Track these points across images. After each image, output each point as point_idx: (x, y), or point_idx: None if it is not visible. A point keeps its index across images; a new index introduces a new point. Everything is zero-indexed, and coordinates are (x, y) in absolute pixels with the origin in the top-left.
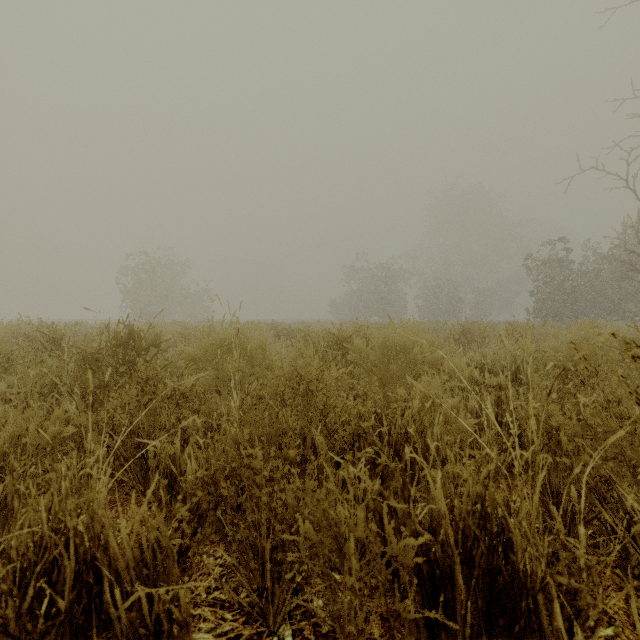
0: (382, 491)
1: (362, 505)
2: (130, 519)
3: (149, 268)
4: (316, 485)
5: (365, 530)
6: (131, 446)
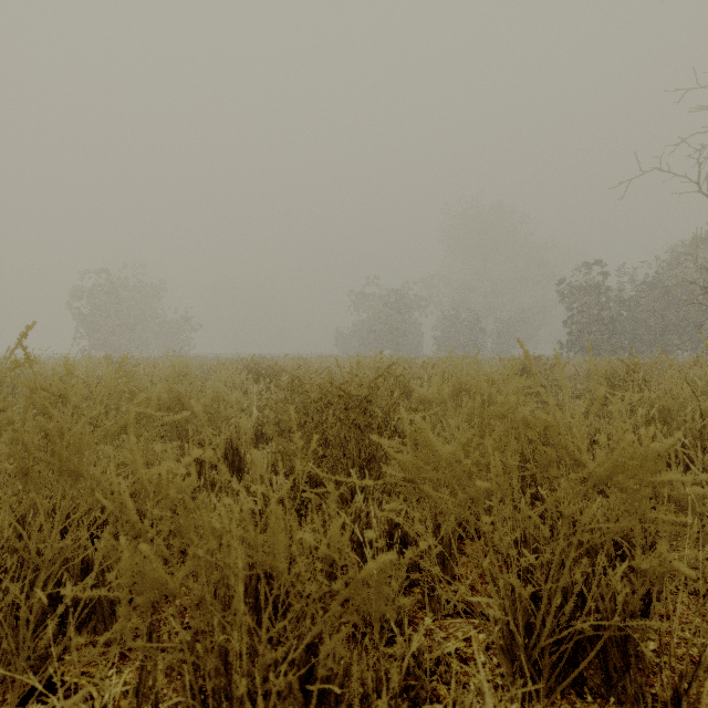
0: None
1: None
2: None
3: (110, 290)
4: None
5: None
6: None
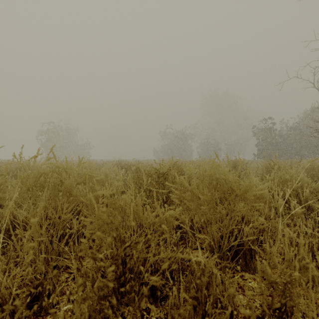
0: None
1: None
2: None
3: (54, 131)
4: None
5: None
6: None
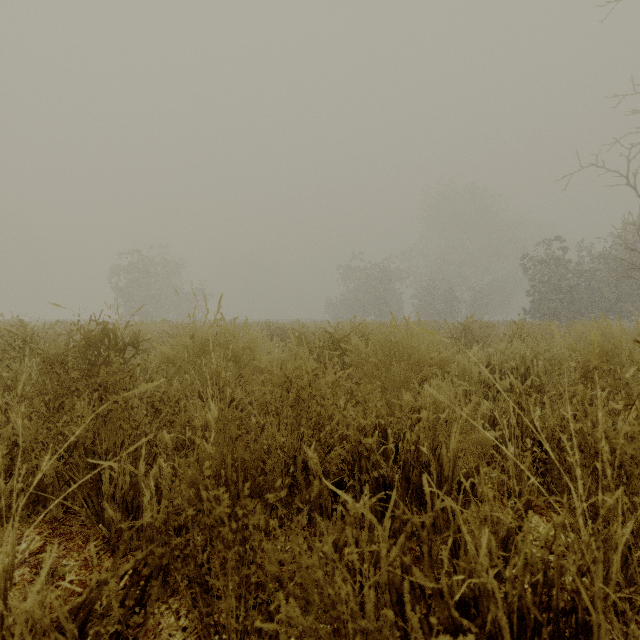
0: (401, 557)
1: (372, 580)
2: (79, 559)
3: (142, 267)
4: (305, 546)
5: (374, 601)
6: (84, 467)
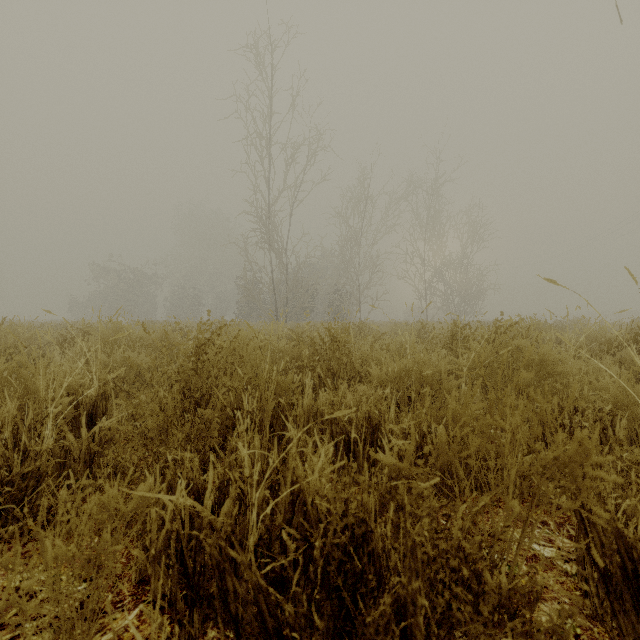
0: None
1: None
2: None
3: None
4: None
5: None
6: None
